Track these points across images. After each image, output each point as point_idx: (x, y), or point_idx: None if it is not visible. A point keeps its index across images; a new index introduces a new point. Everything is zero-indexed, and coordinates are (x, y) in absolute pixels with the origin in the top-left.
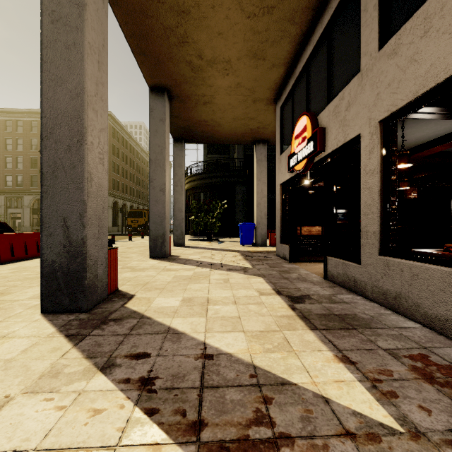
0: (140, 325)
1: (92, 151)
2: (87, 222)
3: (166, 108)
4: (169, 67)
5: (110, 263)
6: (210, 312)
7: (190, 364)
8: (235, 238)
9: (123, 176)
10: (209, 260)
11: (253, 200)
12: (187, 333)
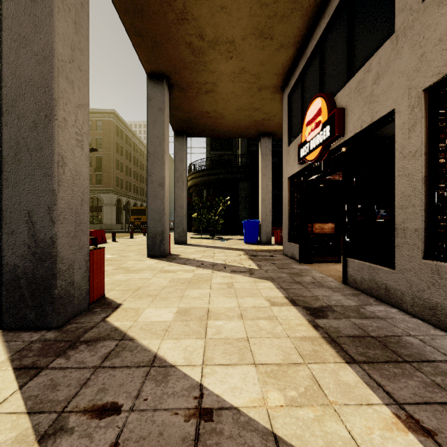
0: (119, 351)
1: (65, 129)
2: (58, 216)
3: (165, 96)
4: (168, 50)
5: (93, 265)
6: (210, 331)
7: (177, 431)
8: (238, 235)
9: (126, 173)
10: (211, 259)
11: (257, 197)
12: (178, 367)
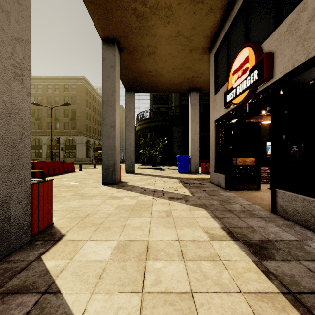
0: None
1: None
2: None
3: (116, 57)
4: (117, 16)
5: (38, 198)
6: (149, 278)
7: None
8: (173, 166)
9: (93, 122)
10: (152, 186)
11: (187, 138)
12: None
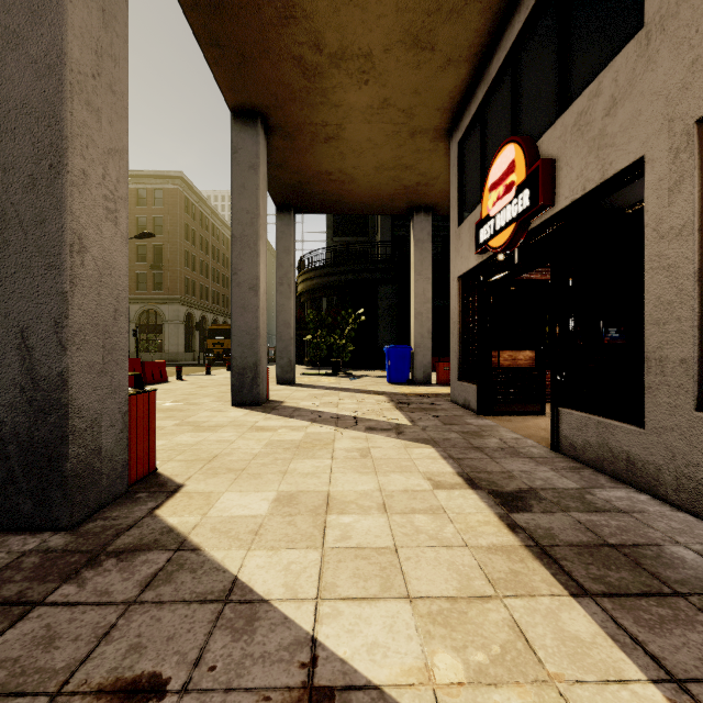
0: (171, 571)
1: (84, 190)
2: (72, 338)
3: (260, 146)
4: (264, 70)
5: (136, 420)
6: (332, 534)
7: None
8: (378, 371)
9: (201, 273)
10: (334, 409)
11: (408, 310)
12: (273, 602)
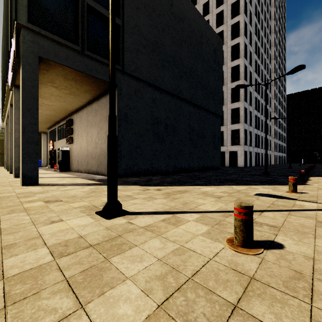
0: None
1: None
2: None
3: None
4: None
5: None
6: None
7: None
8: None
9: None
10: None
11: None
12: None
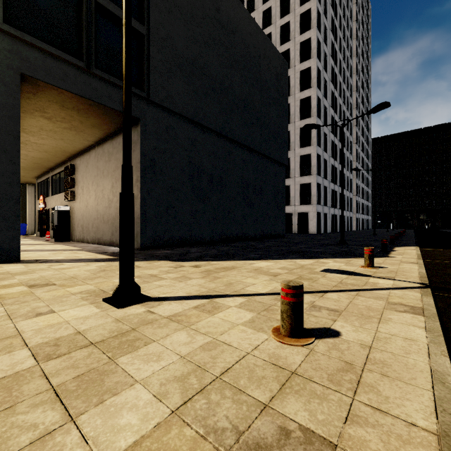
0: None
1: None
2: None
3: None
4: None
5: None
6: None
7: None
8: None
9: None
10: None
11: None
12: None
